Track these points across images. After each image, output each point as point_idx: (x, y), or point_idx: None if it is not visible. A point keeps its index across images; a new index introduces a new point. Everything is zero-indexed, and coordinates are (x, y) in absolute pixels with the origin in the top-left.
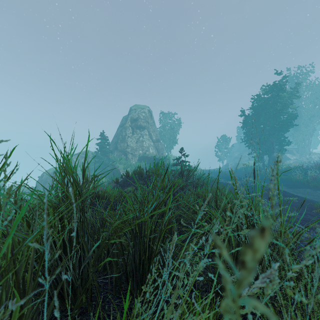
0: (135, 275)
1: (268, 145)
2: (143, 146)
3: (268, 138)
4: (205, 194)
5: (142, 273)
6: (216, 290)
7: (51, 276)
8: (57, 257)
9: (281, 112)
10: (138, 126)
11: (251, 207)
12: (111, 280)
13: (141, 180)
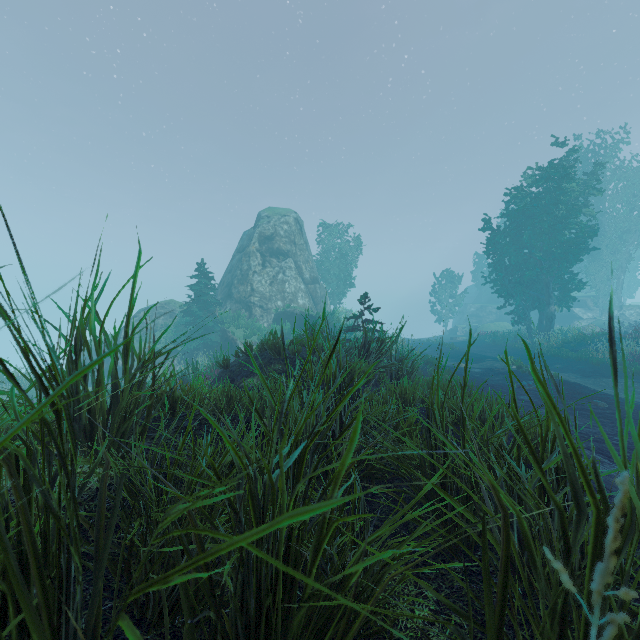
0: None
1: (538, 290)
2: (285, 291)
3: (538, 275)
4: (432, 399)
5: None
6: None
7: None
8: None
9: (566, 222)
10: (274, 251)
11: (554, 434)
12: None
13: (277, 362)
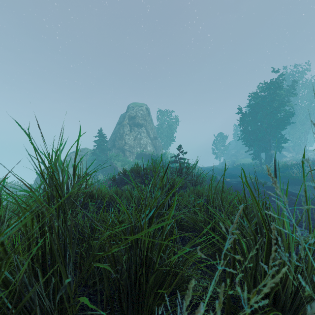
0: (130, 294)
1: (265, 143)
2: (141, 143)
3: (265, 135)
4: (209, 194)
5: (139, 292)
6: (228, 314)
7: (14, 312)
8: (26, 282)
9: (278, 109)
10: (135, 124)
11: (261, 209)
12: (102, 297)
13: (138, 178)
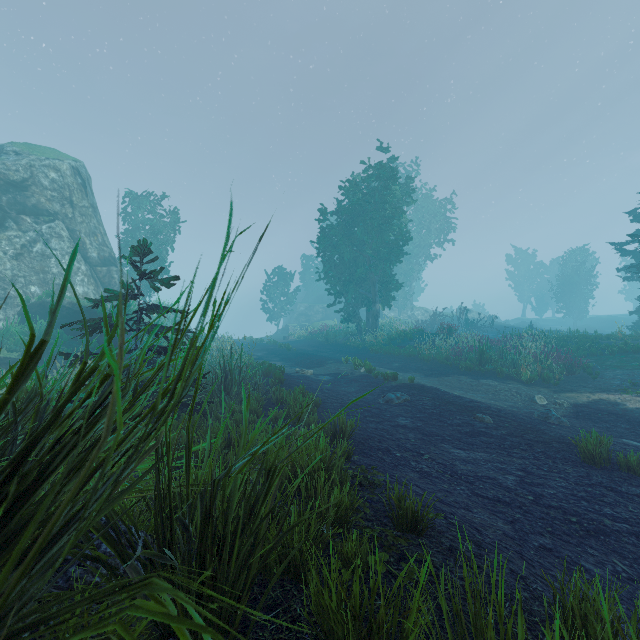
0: None
1: (367, 288)
2: (48, 271)
3: (367, 273)
4: None
5: None
6: None
7: None
8: None
9: (391, 223)
10: (27, 207)
11: None
12: None
13: None
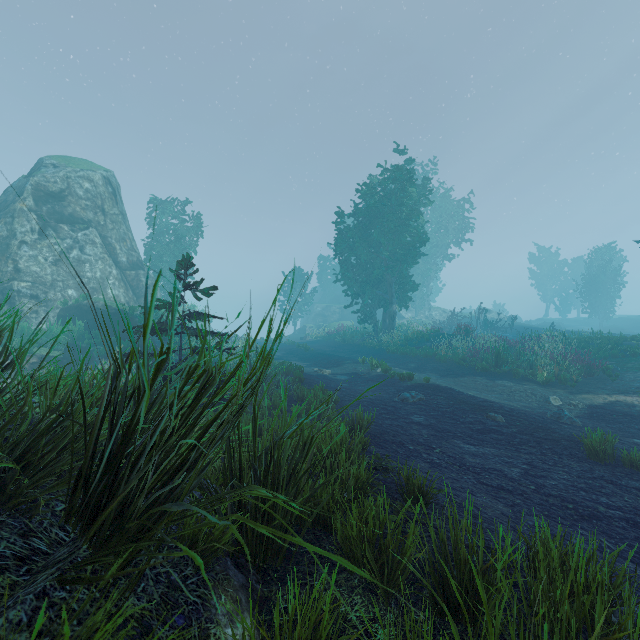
0: None
1: (383, 289)
2: (83, 276)
3: (384, 274)
4: None
5: None
6: None
7: None
8: None
9: (408, 224)
10: (64, 216)
11: None
12: None
13: None
